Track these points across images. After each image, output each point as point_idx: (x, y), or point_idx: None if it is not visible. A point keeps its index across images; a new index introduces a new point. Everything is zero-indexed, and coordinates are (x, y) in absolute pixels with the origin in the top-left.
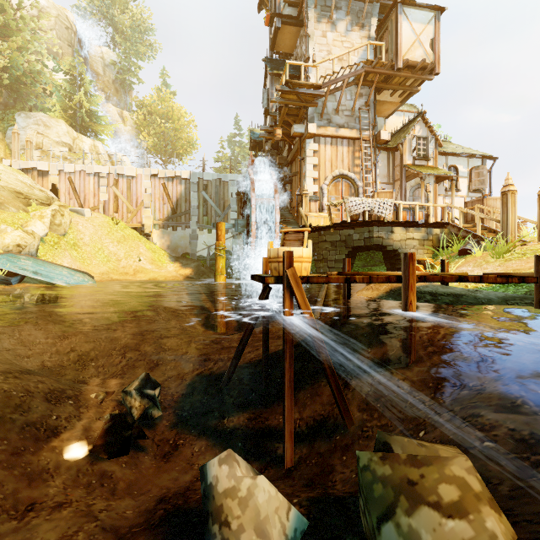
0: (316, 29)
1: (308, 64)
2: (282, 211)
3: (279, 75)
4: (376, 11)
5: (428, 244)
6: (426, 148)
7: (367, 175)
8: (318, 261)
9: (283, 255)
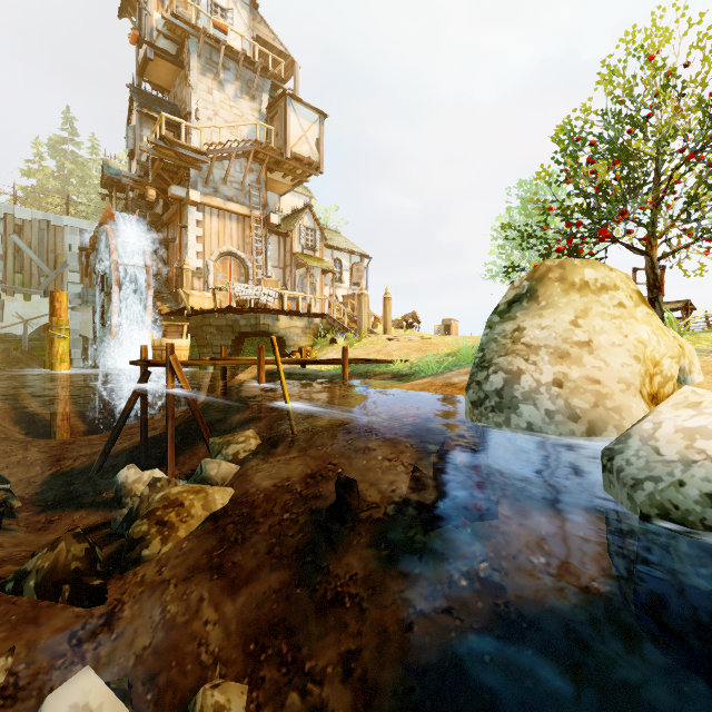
0: (201, 81)
1: (190, 124)
2: (155, 282)
3: (152, 117)
4: (268, 88)
5: (310, 332)
6: (314, 239)
7: (258, 257)
8: (202, 346)
9: (167, 345)
